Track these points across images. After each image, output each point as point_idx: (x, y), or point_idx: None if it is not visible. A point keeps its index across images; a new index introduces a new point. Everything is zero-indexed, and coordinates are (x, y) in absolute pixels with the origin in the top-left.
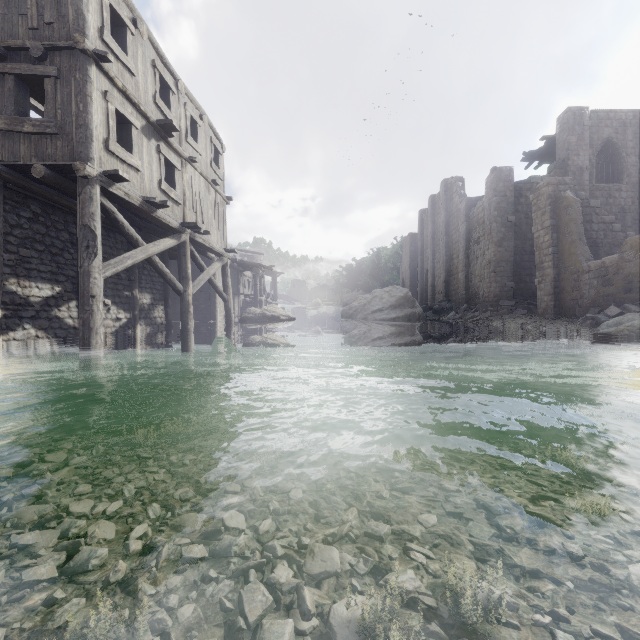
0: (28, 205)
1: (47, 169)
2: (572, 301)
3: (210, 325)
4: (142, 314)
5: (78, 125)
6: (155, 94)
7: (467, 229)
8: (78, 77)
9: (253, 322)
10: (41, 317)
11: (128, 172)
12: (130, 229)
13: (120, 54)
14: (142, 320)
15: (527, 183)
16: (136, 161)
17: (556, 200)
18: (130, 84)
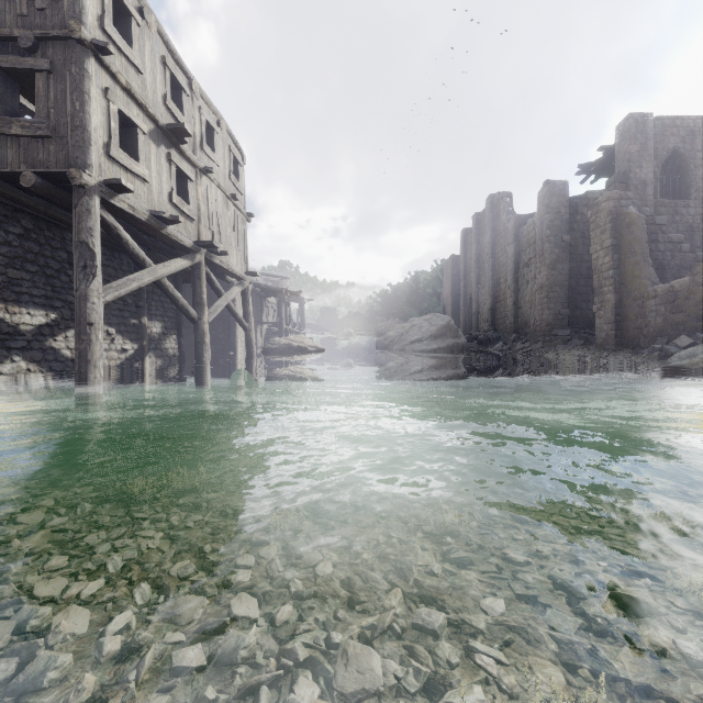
0: (18, 219)
1: (38, 177)
2: (636, 330)
3: (229, 357)
4: (152, 345)
5: (74, 126)
6: (165, 95)
7: (516, 250)
8: (74, 71)
9: (277, 354)
10: (33, 348)
11: (133, 182)
12: (136, 247)
13: (124, 47)
14: (152, 351)
15: (584, 198)
16: (143, 170)
17: (617, 217)
18: (136, 82)
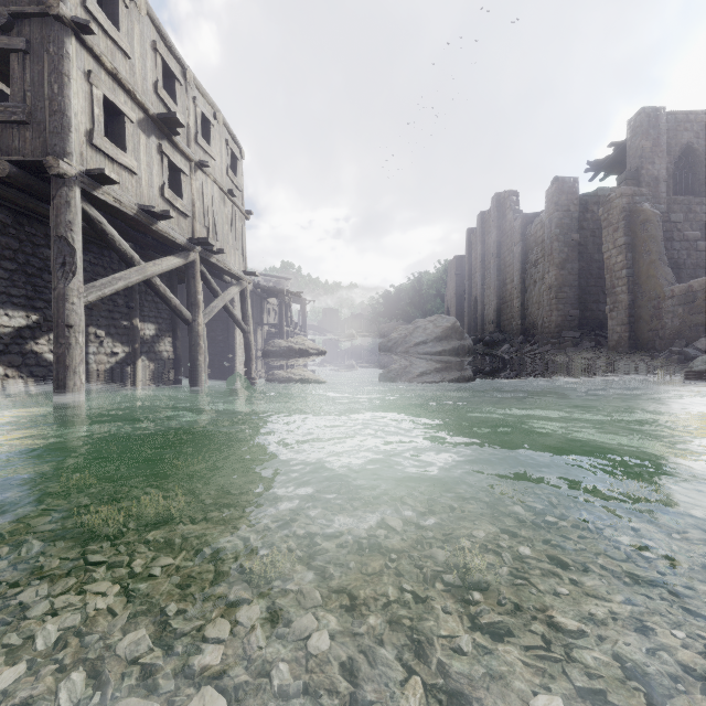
0: None
1: (13, 166)
2: (651, 332)
3: (228, 360)
4: (144, 347)
5: (52, 111)
6: (156, 82)
7: (523, 250)
8: (52, 51)
9: (278, 356)
10: (12, 352)
11: (120, 174)
12: (123, 244)
13: (109, 28)
14: (144, 355)
15: (594, 196)
16: (130, 161)
17: (631, 214)
18: (123, 67)
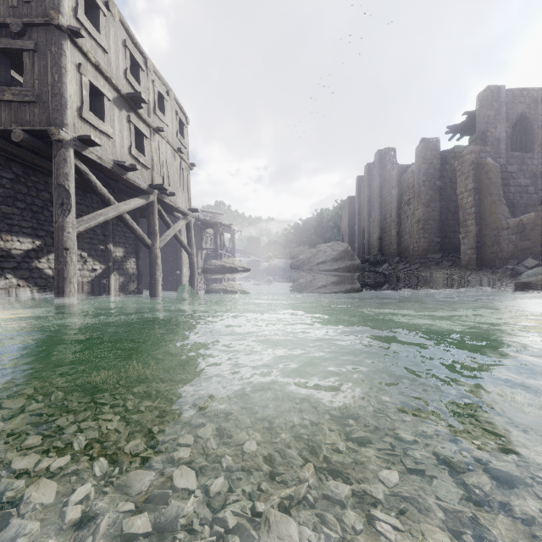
0: (10, 167)
1: (25, 134)
2: (492, 254)
3: (176, 275)
4: (116, 265)
5: (53, 94)
6: (126, 70)
7: (399, 192)
8: (53, 50)
9: (214, 272)
10: (22, 268)
11: (100, 138)
12: (102, 189)
13: (93, 32)
14: (116, 271)
15: (451, 152)
16: (108, 128)
17: (478, 166)
18: (103, 60)
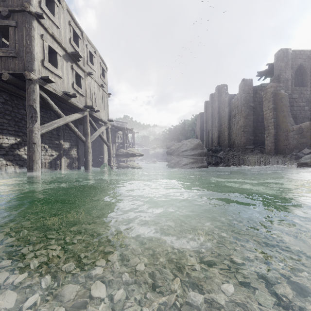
0: (2, 95)
1: (10, 75)
2: (284, 146)
3: (100, 158)
4: (65, 152)
5: (27, 52)
6: (70, 38)
7: (229, 110)
8: (27, 26)
9: (122, 156)
10: (9, 154)
11: (55, 78)
12: (56, 108)
13: (50, 16)
14: (65, 156)
15: (260, 87)
16: (59, 72)
17: (275, 95)
18: (56, 32)
